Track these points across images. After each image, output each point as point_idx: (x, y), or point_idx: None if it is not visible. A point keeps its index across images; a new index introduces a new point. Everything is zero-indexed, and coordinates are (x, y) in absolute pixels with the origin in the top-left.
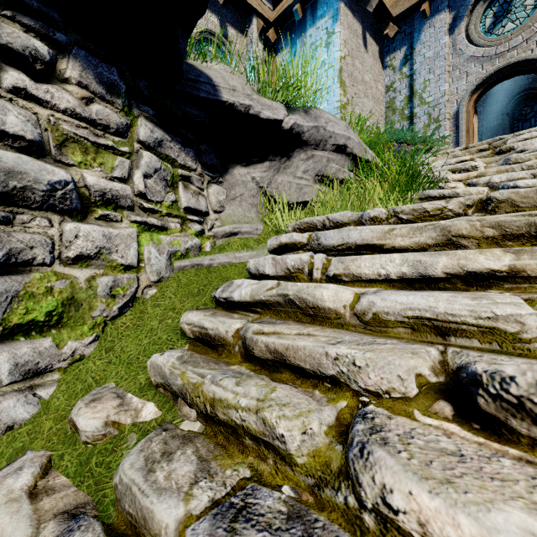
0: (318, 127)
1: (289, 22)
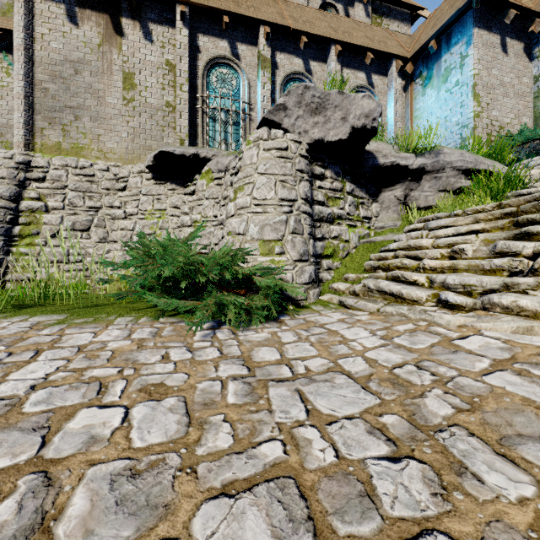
0: (437, 160)
1: (425, 52)
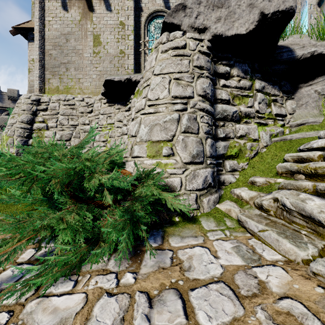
0: None
1: None
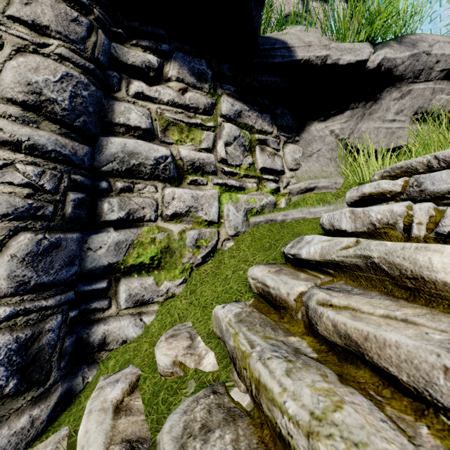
0: (418, 54)
1: None
